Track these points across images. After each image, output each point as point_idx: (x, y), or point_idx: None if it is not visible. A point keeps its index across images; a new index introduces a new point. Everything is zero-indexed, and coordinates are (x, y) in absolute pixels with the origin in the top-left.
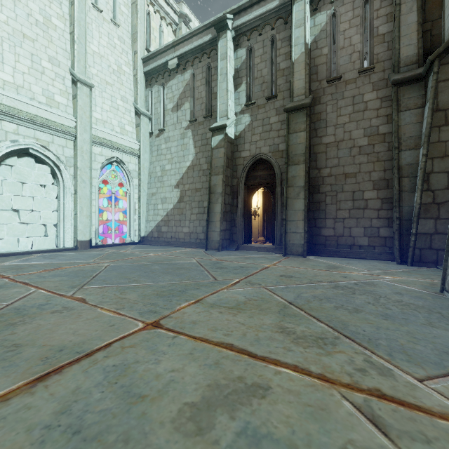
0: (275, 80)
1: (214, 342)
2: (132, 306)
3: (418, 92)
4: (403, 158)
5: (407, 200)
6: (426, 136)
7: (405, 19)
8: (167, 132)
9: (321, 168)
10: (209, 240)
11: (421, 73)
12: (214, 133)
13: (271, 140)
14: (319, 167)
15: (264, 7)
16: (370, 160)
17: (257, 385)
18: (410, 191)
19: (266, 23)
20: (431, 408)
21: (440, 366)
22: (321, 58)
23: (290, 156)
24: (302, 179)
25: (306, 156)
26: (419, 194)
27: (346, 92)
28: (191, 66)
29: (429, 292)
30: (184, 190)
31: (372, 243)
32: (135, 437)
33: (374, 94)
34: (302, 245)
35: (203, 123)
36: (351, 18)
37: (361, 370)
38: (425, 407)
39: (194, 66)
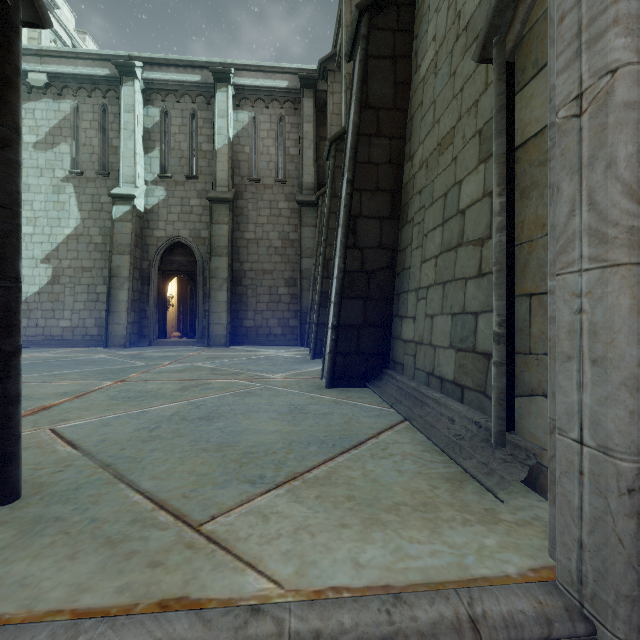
0: (196, 159)
1: (174, 380)
2: (85, 379)
3: (313, 214)
4: (304, 264)
5: (305, 297)
6: (315, 251)
7: (306, 153)
8: (24, 176)
9: (243, 261)
10: (110, 336)
11: (315, 201)
12: (116, 201)
13: (192, 224)
14: (242, 260)
15: (183, 75)
16: (283, 260)
17: (205, 383)
18: (308, 290)
19: (186, 93)
20: (272, 378)
21: (284, 372)
22: (244, 155)
23: (213, 246)
24: (225, 272)
25: (229, 249)
26: (312, 293)
27: (265, 195)
28: (73, 96)
29: (304, 356)
30: (60, 267)
31: (284, 332)
32: (159, 394)
33: (286, 204)
34: (225, 336)
35: (94, 180)
36: (269, 130)
37: (252, 376)
38: (270, 378)
39: (79, 99)
